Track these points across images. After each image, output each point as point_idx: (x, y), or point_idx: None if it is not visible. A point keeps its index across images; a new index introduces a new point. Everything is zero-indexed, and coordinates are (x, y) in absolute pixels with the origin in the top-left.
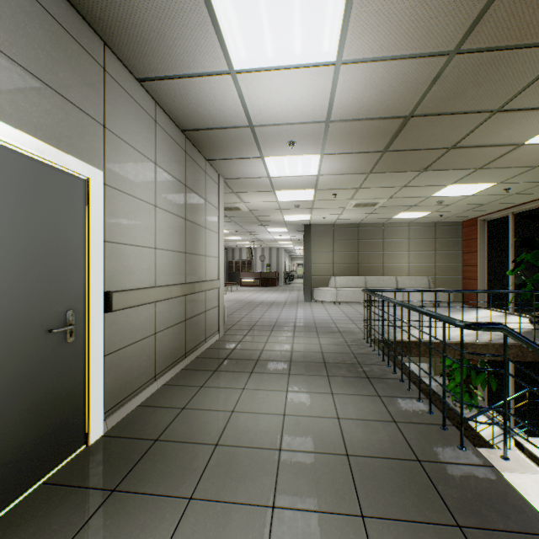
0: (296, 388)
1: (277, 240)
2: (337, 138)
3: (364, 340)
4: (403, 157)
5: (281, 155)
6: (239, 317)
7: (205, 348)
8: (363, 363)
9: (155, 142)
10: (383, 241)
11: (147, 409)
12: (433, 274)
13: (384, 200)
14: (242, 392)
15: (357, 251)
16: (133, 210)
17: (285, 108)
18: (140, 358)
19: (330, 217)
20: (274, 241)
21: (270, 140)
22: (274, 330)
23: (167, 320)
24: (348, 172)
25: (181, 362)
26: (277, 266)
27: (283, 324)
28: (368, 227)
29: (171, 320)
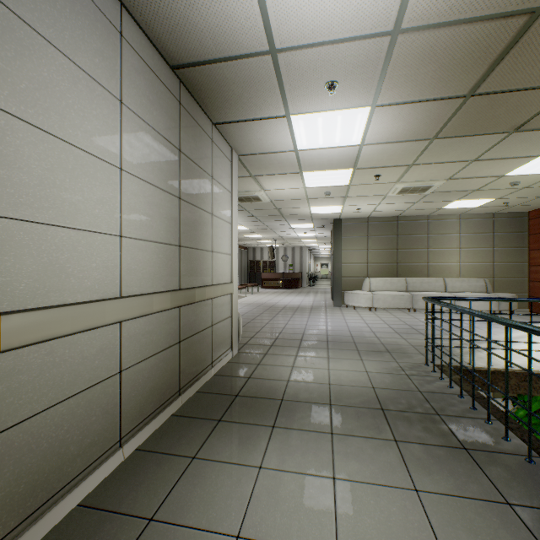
0: (349, 471)
1: (301, 238)
2: (402, 71)
3: (427, 367)
4: (494, 105)
5: (315, 110)
6: (259, 326)
7: (212, 374)
8: (443, 413)
9: (120, 67)
10: (428, 236)
11: (88, 518)
12: (490, 276)
13: (440, 182)
14: (258, 476)
15: (396, 248)
16: (67, 166)
17: (328, 1)
18: (84, 419)
19: (365, 209)
20: (297, 239)
21: (301, 80)
22: (301, 347)
23: (144, 347)
24: (403, 138)
25: (171, 404)
26: (300, 266)
27: (312, 338)
28: (409, 221)
29: (153, 346)
